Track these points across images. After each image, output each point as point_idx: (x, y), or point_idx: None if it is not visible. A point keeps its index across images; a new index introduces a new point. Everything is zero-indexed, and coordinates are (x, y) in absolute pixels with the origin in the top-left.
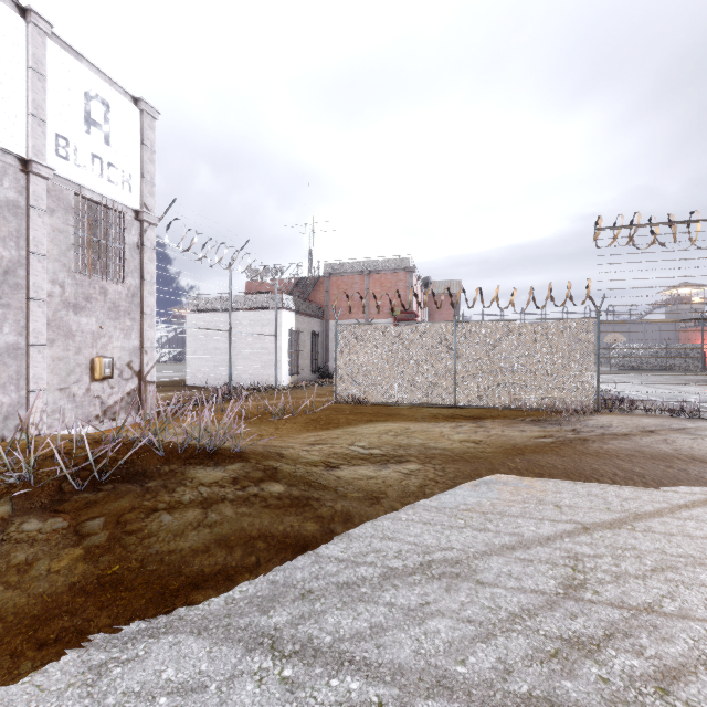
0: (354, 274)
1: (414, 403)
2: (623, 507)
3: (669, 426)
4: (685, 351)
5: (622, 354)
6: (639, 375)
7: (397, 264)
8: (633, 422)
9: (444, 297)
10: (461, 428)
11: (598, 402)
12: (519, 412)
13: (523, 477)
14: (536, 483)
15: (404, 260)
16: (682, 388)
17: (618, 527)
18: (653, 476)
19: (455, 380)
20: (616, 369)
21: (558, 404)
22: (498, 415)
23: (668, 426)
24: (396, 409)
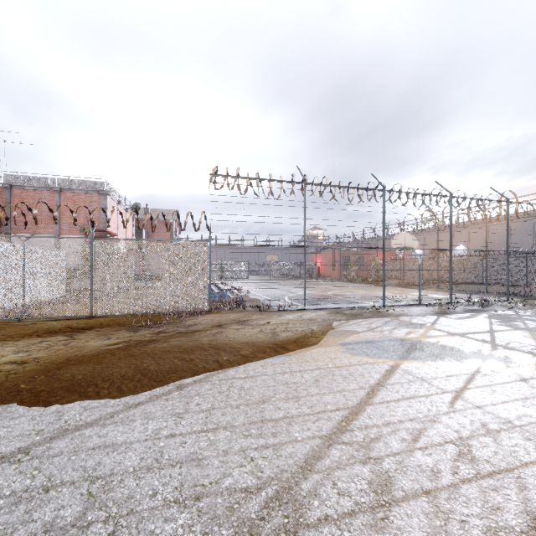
0: (42, 189)
1: (48, 317)
2: (65, 423)
3: (239, 320)
4: (309, 267)
5: (278, 268)
6: (283, 281)
7: (91, 186)
8: (220, 319)
9: (161, 222)
10: (38, 343)
11: (210, 304)
12: (143, 318)
13: (8, 402)
14: (12, 408)
15: (99, 183)
16: (292, 289)
17: (2, 462)
18: (156, 373)
19: (92, 293)
20: (277, 278)
21: (181, 308)
22: (115, 323)
23: (238, 320)
24: (7, 326)
